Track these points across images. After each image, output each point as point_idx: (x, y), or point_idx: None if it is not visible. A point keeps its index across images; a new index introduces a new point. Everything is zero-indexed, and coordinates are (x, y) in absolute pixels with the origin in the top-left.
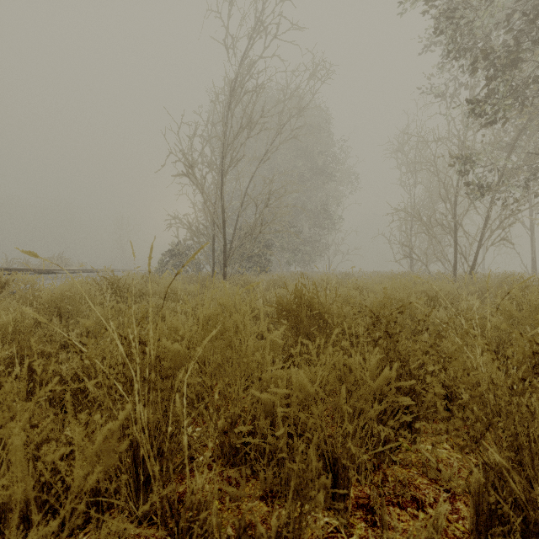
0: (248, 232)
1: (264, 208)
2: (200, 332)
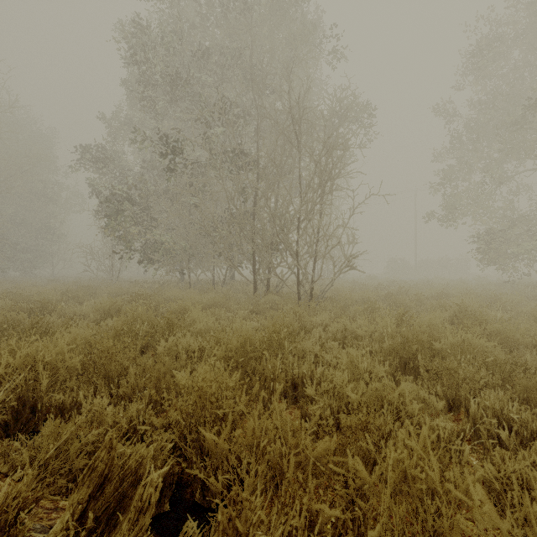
0: None
1: None
2: None
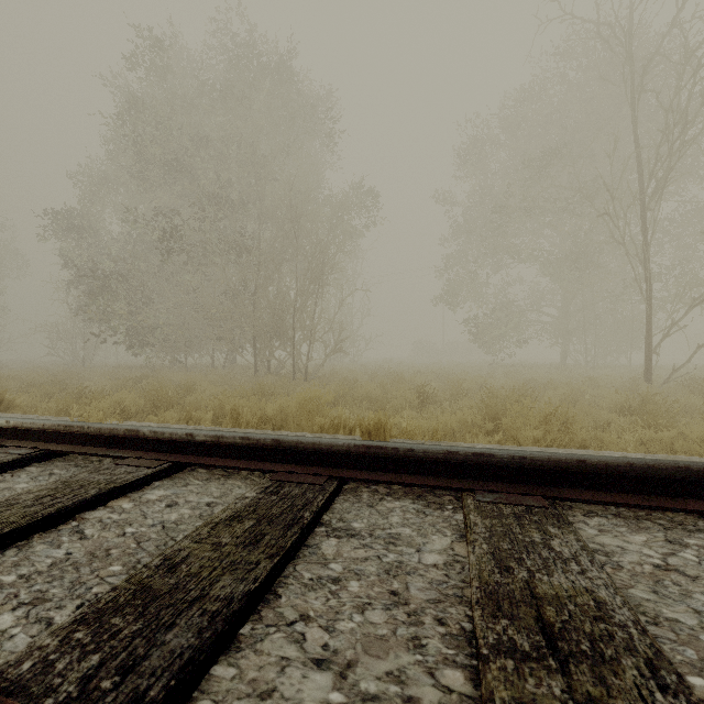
0: None
1: None
2: None
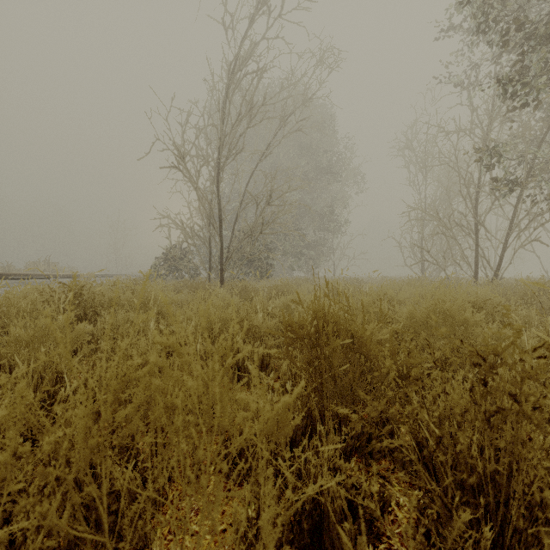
0: (247, 232)
1: (266, 206)
2: (81, 435)
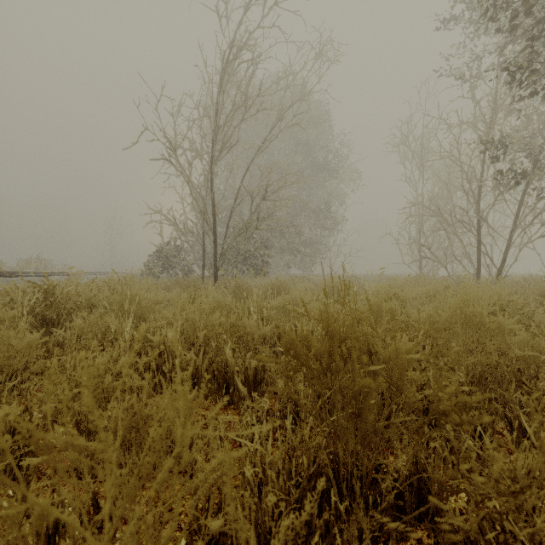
0: (242, 228)
1: (261, 201)
2: None
